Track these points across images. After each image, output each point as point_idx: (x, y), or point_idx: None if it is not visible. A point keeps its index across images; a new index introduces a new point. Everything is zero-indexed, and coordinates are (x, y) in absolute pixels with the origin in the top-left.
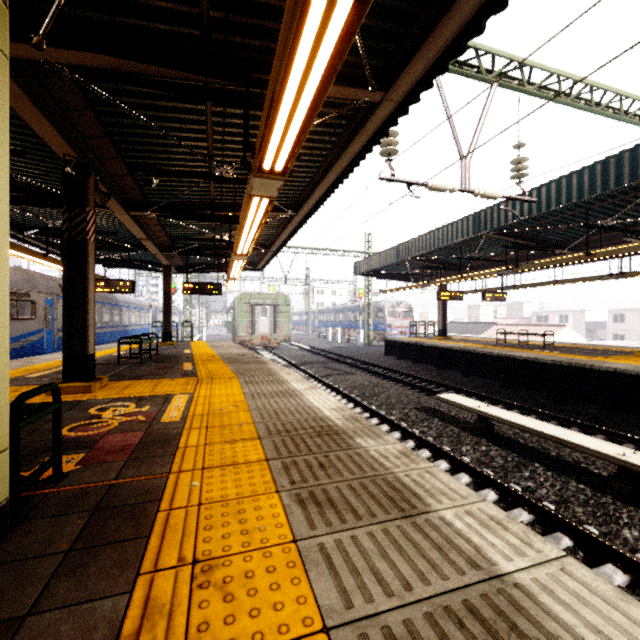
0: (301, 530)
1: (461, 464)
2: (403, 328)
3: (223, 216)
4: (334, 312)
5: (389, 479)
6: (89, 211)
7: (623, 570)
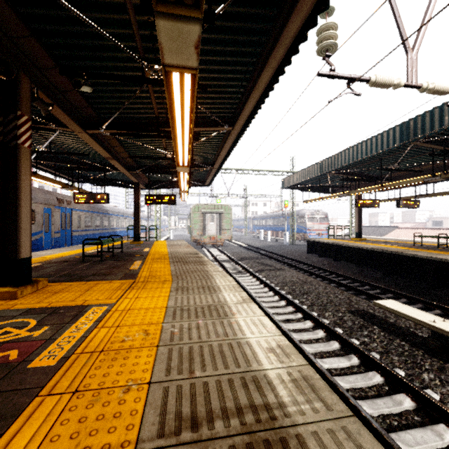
0: None
1: (434, 407)
2: (320, 231)
3: (166, 131)
4: (265, 218)
5: None
6: (21, 115)
7: None
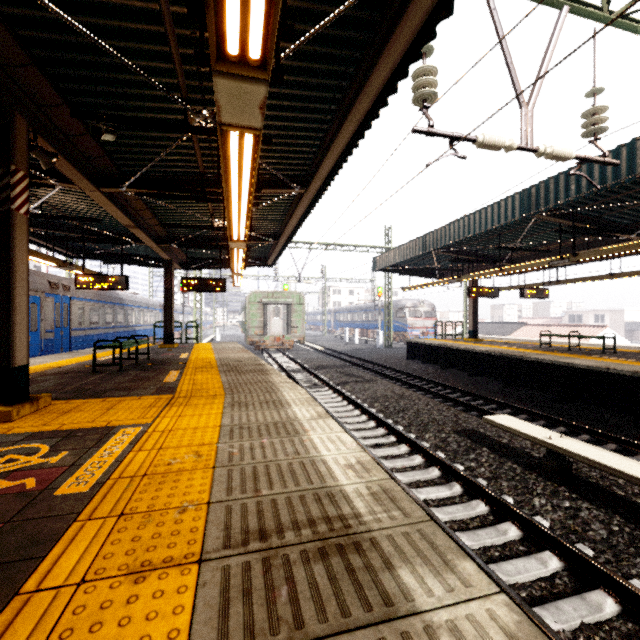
0: None
1: (541, 533)
2: (425, 329)
3: (215, 193)
4: (351, 312)
5: None
6: (16, 171)
7: None
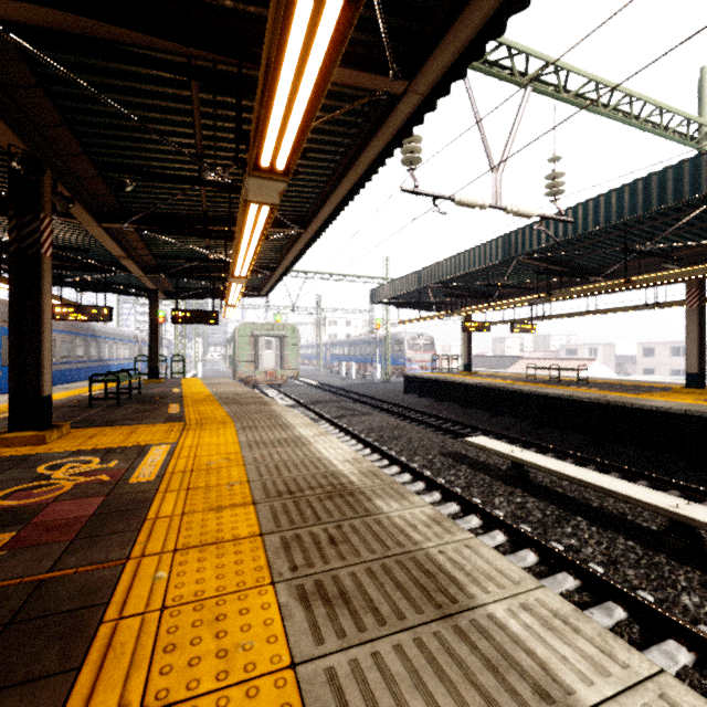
0: (303, 646)
1: (495, 520)
2: (424, 362)
3: (218, 231)
4: (348, 345)
5: (419, 558)
6: (44, 218)
7: (687, 647)
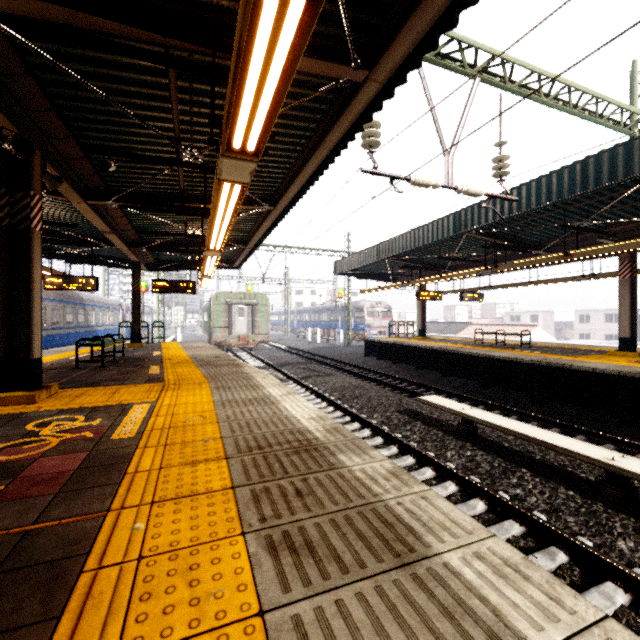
0: (271, 594)
1: (447, 471)
2: (382, 328)
3: (194, 208)
4: (313, 312)
5: (379, 509)
6: (34, 195)
7: (624, 588)
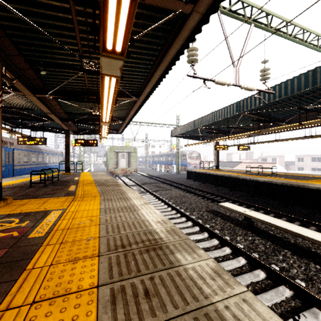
0: None
1: (239, 250)
2: (196, 164)
3: (94, 98)
4: (160, 156)
5: (211, 314)
6: None
7: None
